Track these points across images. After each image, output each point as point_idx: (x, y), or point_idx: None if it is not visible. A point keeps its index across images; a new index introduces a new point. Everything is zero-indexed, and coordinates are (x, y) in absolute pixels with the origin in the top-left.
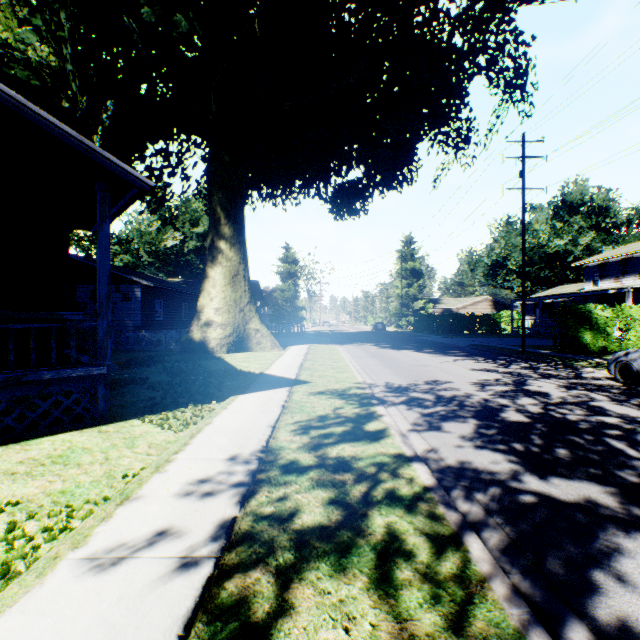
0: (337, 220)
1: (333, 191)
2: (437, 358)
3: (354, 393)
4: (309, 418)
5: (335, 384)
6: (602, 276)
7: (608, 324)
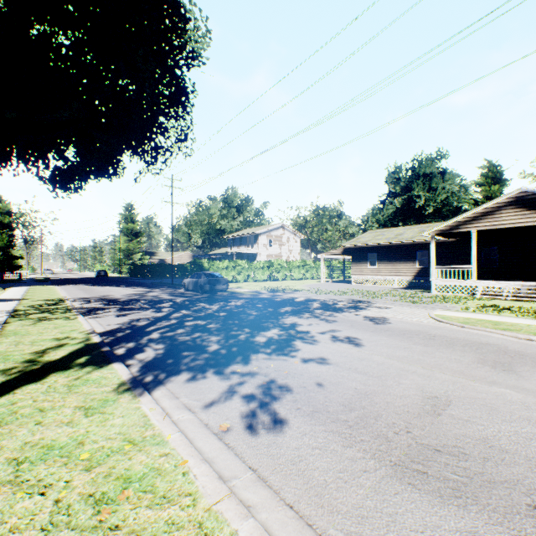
0: (56, 197)
1: (52, 176)
2: (123, 288)
3: (58, 299)
4: (33, 305)
5: (48, 298)
6: (234, 245)
7: (210, 270)
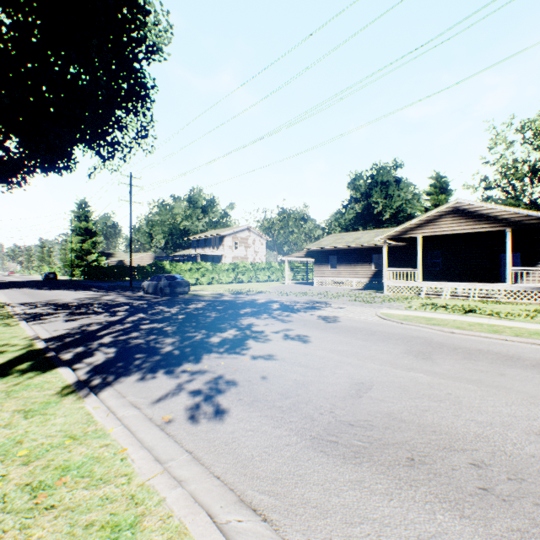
0: None
1: None
2: (74, 292)
3: None
4: None
5: None
6: (198, 246)
7: (173, 272)
